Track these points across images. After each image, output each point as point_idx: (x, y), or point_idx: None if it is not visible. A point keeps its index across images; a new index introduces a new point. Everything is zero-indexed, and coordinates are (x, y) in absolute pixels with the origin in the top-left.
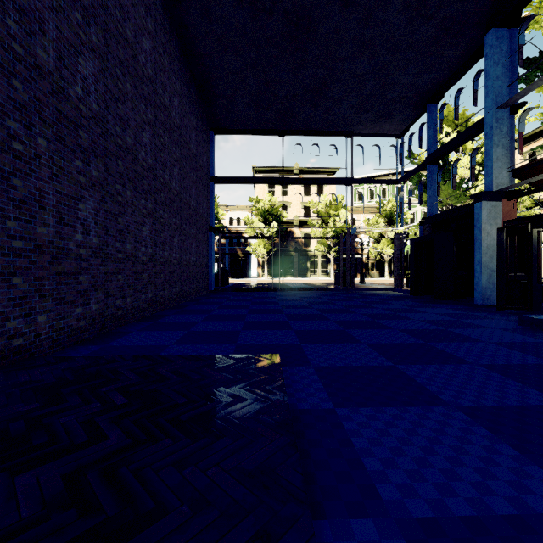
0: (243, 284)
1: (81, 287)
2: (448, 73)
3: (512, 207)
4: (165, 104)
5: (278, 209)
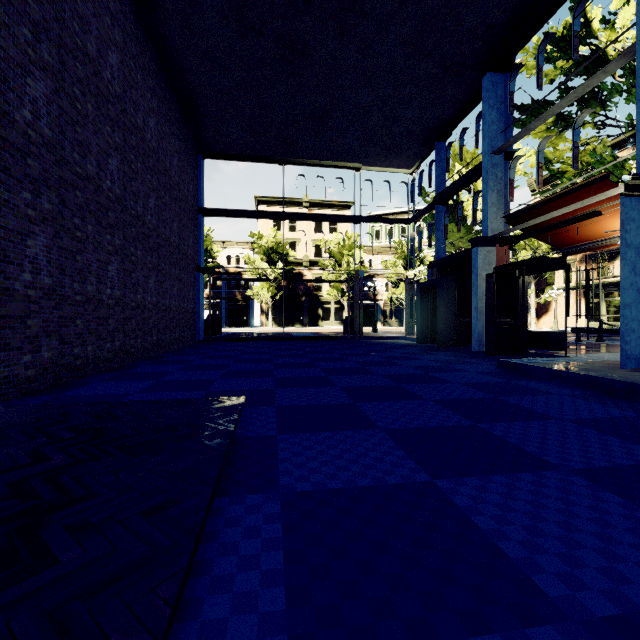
0: (240, 334)
1: (29, 332)
2: (453, 111)
3: (505, 253)
4: (138, 126)
5: (285, 247)
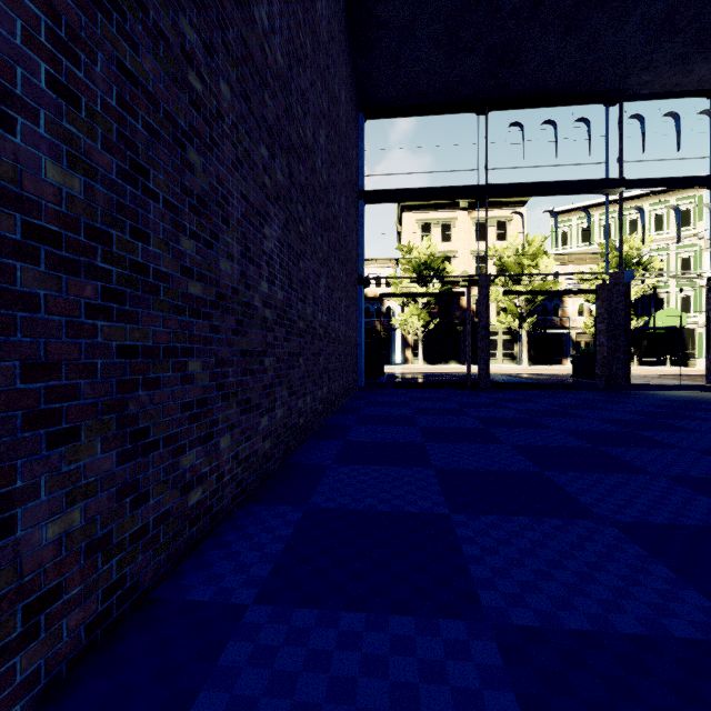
0: (403, 375)
1: None
2: None
3: None
4: None
5: (440, 262)
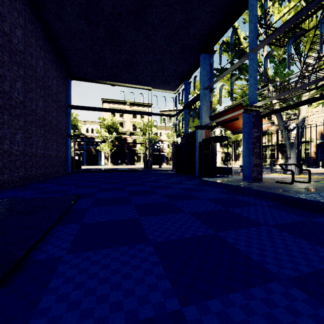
0: (92, 169)
1: None
2: (190, 67)
3: (209, 133)
4: (33, 65)
5: (117, 125)
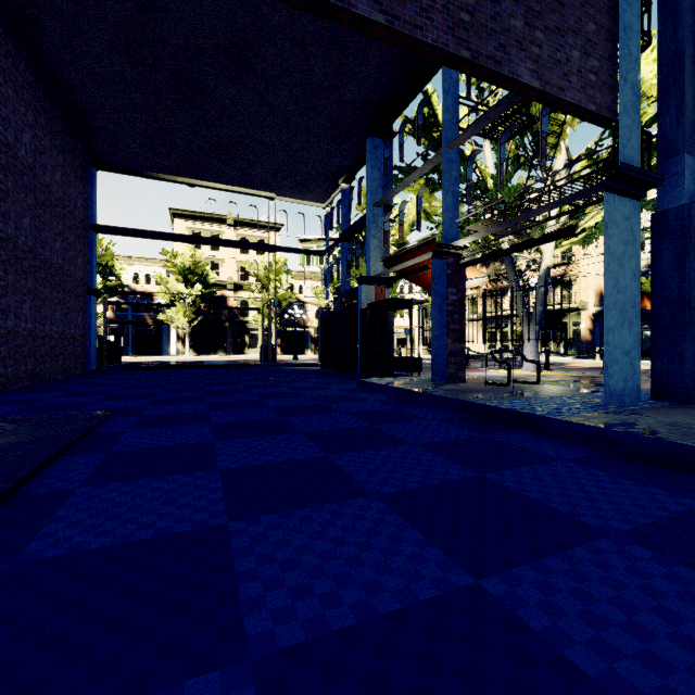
0: (145, 362)
1: None
2: (351, 160)
3: (382, 292)
4: (9, 143)
5: (204, 268)
